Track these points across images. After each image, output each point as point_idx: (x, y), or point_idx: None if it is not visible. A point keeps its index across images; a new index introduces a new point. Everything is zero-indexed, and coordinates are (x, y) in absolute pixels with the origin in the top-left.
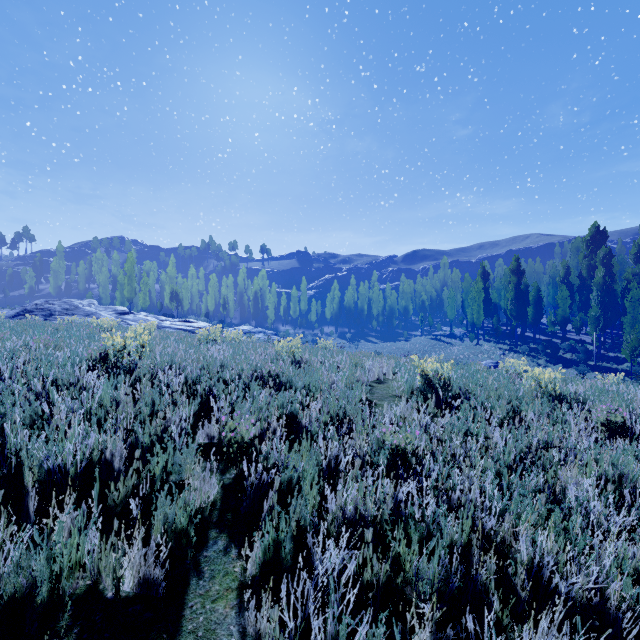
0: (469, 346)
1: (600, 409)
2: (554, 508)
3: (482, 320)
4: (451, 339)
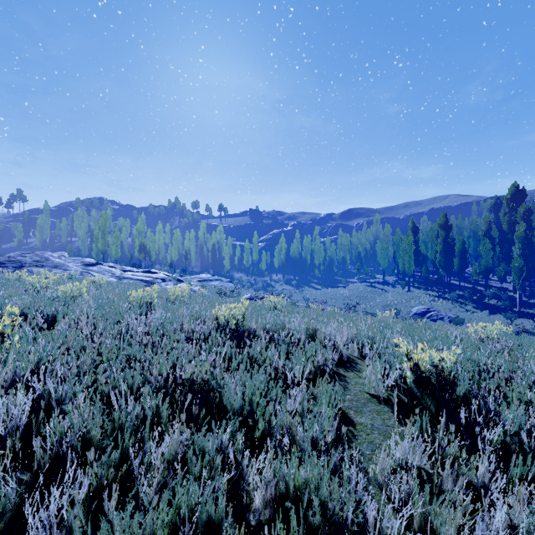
0: (401, 292)
1: None
2: None
3: (413, 269)
4: (384, 286)
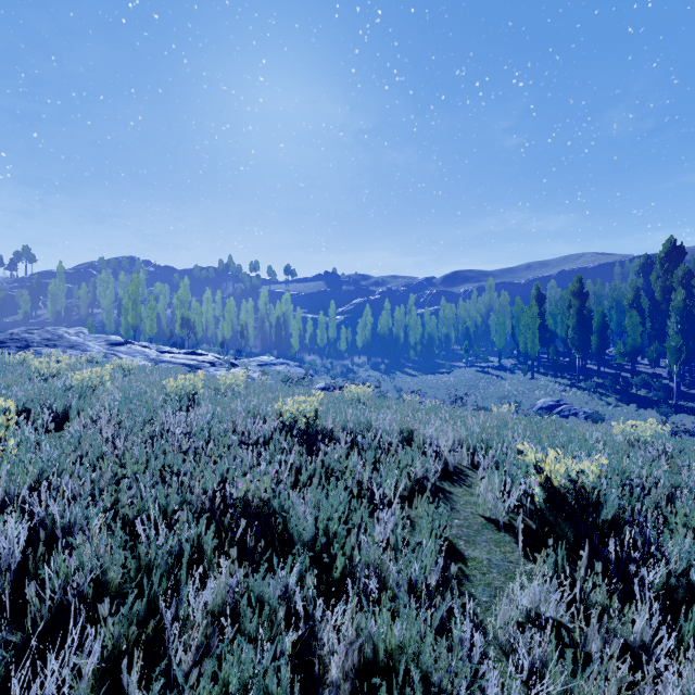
0: (522, 380)
1: None
2: None
3: (537, 350)
4: (500, 372)
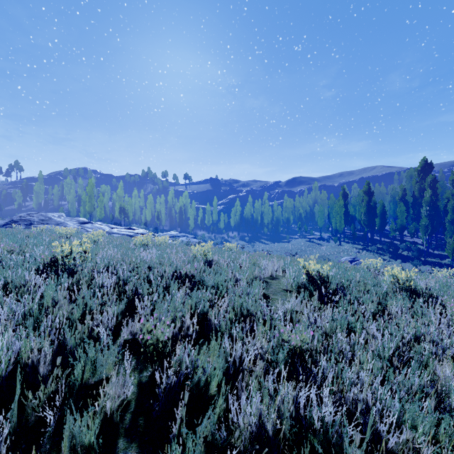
0: (333, 246)
1: (453, 304)
2: (446, 416)
3: (343, 227)
4: (320, 241)
